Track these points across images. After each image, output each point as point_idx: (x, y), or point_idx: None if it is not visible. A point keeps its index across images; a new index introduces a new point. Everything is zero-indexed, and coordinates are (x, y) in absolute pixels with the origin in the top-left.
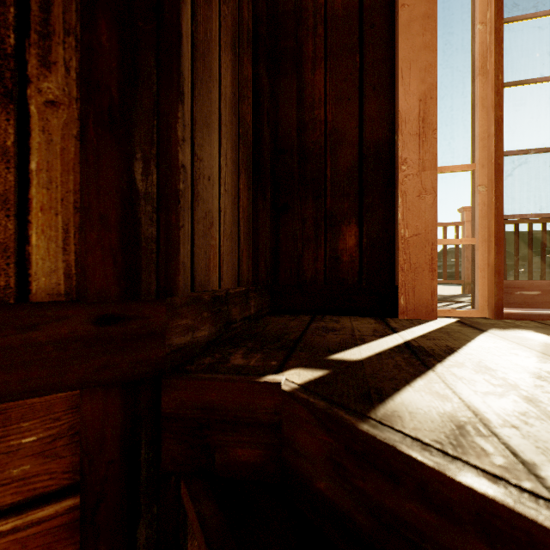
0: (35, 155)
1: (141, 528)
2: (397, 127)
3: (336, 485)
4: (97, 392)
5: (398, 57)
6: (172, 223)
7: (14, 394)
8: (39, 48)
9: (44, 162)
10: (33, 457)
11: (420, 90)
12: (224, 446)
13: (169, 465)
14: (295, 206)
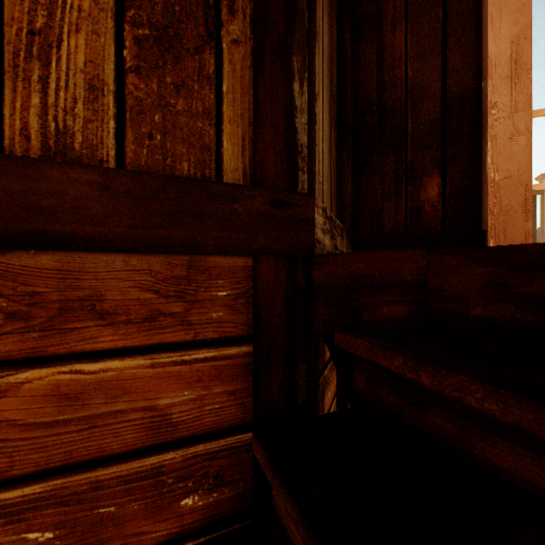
0: (225, 81)
1: (298, 374)
2: (485, 73)
3: (496, 303)
4: (271, 259)
5: (486, 3)
6: (313, 138)
7: (225, 247)
8: (228, 0)
9: (230, 86)
10: (224, 308)
11: (512, 32)
12: (370, 306)
13: (320, 326)
14: (375, 162)
